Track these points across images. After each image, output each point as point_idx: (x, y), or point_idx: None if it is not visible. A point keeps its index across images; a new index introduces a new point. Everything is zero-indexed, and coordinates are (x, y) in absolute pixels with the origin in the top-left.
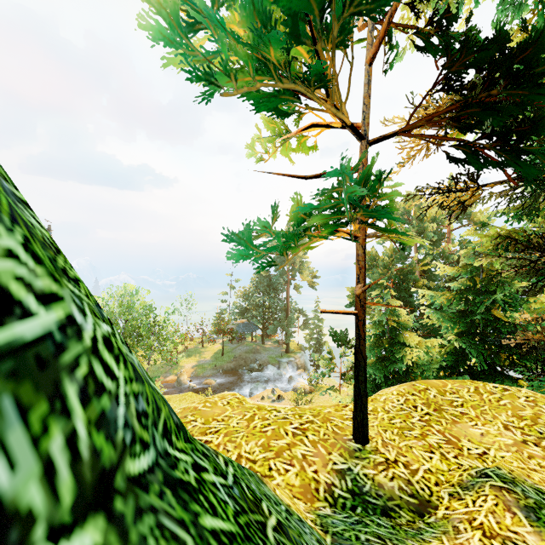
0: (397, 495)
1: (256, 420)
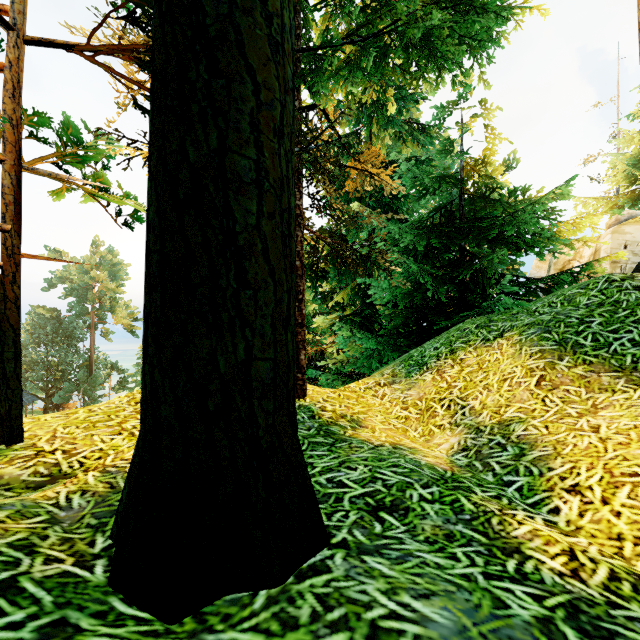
0: (21, 480)
1: None
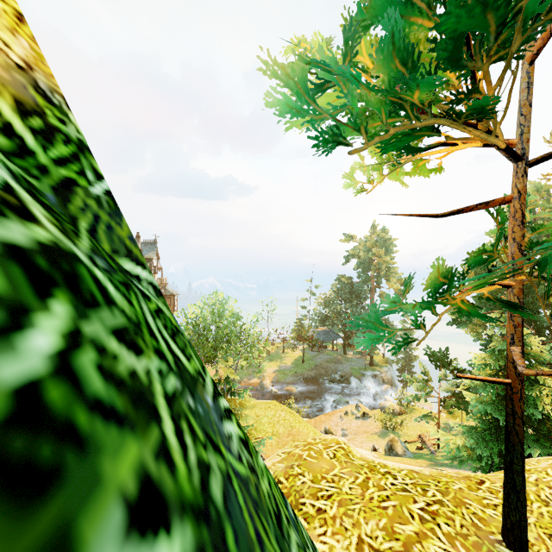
0: None
1: (371, 487)
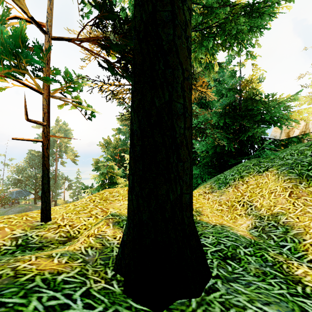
0: (55, 239)
1: None
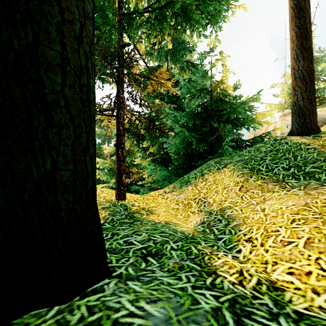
0: None
1: None
